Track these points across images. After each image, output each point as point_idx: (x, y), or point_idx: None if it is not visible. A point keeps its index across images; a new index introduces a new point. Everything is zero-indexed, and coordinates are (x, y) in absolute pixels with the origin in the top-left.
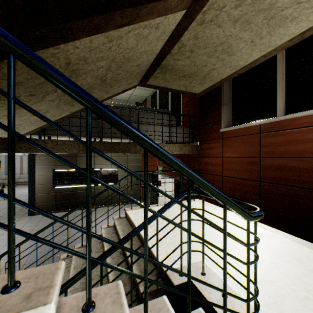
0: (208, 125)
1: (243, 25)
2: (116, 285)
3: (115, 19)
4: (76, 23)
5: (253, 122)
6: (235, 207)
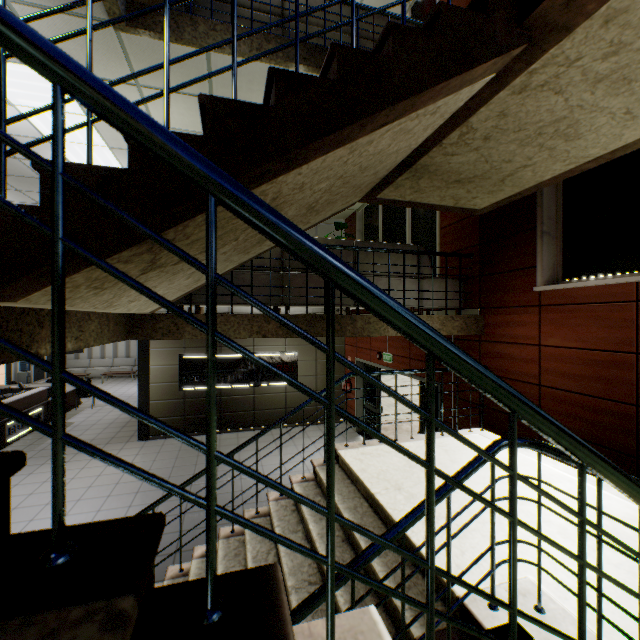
0: (502, 276)
1: (613, 86)
2: None
3: (376, 121)
4: (317, 143)
5: (619, 278)
6: None
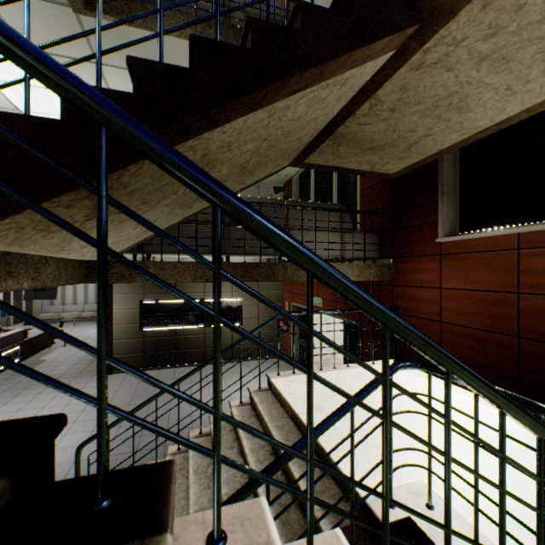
0: (411, 231)
1: (495, 65)
2: (335, 536)
3: (288, 86)
4: (234, 103)
5: (504, 230)
6: (521, 414)
